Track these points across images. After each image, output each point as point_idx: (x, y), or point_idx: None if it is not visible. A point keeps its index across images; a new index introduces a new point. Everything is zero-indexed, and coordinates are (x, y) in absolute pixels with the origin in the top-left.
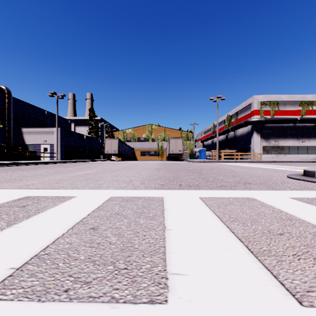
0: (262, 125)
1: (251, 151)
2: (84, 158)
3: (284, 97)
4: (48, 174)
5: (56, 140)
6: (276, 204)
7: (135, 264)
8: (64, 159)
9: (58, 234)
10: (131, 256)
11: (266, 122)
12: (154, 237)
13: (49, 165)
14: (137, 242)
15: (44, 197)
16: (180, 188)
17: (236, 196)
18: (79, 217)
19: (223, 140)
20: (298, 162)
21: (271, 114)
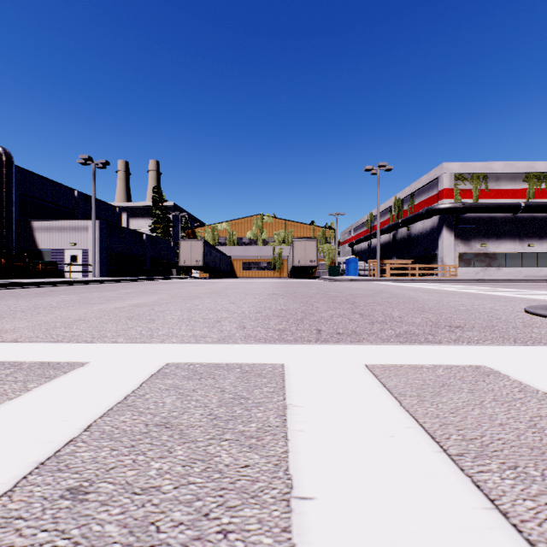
0: (458, 216)
1: (438, 261)
2: (142, 274)
3: (497, 165)
4: (61, 306)
5: (92, 243)
6: None
7: None
8: (108, 276)
9: None
10: None
11: (465, 210)
12: (255, 546)
13: (75, 287)
14: None
15: (14, 365)
16: (319, 340)
17: (448, 363)
18: (58, 436)
19: (388, 243)
20: (524, 282)
21: (473, 197)
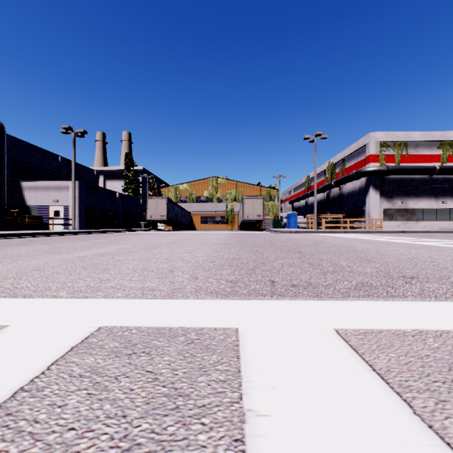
0: (382, 177)
1: (366, 216)
2: (115, 226)
3: (416, 134)
4: (28, 255)
5: (72, 200)
6: None
7: None
8: (86, 228)
9: None
10: None
11: (389, 172)
12: None
13: (54, 238)
14: None
15: None
16: (275, 295)
17: (433, 327)
18: None
19: (322, 201)
20: (440, 233)
21: (396, 161)
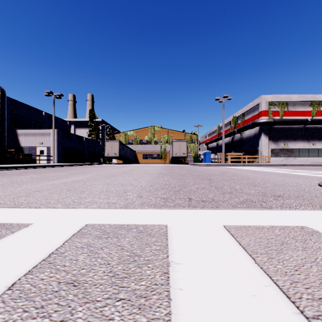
0: (270, 127)
1: (259, 154)
2: (83, 161)
3: (294, 96)
4: (28, 181)
5: (52, 143)
6: None
7: None
8: (62, 163)
9: None
10: None
11: (275, 123)
12: None
13: (41, 169)
14: None
15: None
16: (190, 206)
17: (281, 224)
18: None
19: (229, 143)
20: (311, 166)
21: (280, 115)
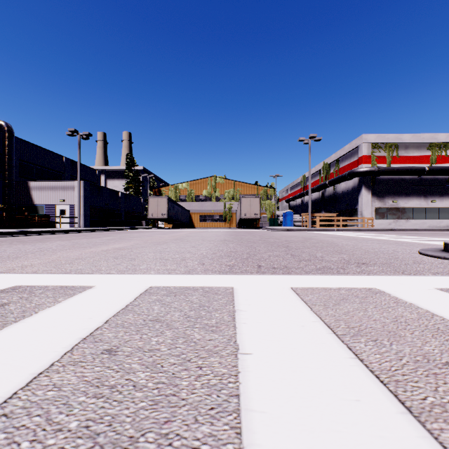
0: (374, 178)
1: (358, 214)
2: (118, 224)
3: (406, 136)
4: (60, 249)
5: (77, 200)
6: (419, 300)
7: (178, 444)
8: (90, 226)
9: (42, 364)
10: (171, 421)
11: (380, 173)
12: (218, 372)
13: (66, 235)
14: (186, 384)
15: (42, 287)
16: (259, 272)
17: (350, 286)
18: (89, 326)
19: (318, 200)
20: (427, 231)
21: (387, 162)
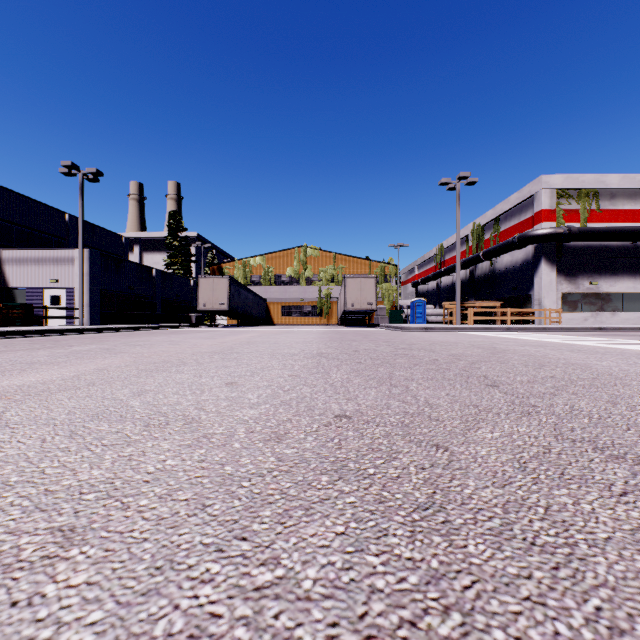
0: (561, 245)
1: (534, 304)
2: (150, 320)
3: (612, 178)
4: None
5: (79, 280)
6: None
7: None
8: (102, 324)
9: None
10: None
11: (571, 236)
12: None
13: (21, 341)
14: None
15: None
16: None
17: None
18: None
19: (463, 282)
20: None
21: (581, 220)
